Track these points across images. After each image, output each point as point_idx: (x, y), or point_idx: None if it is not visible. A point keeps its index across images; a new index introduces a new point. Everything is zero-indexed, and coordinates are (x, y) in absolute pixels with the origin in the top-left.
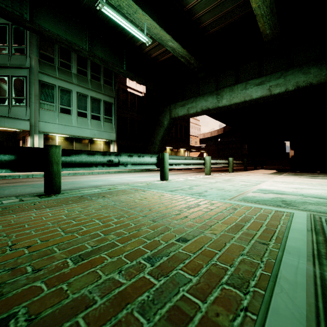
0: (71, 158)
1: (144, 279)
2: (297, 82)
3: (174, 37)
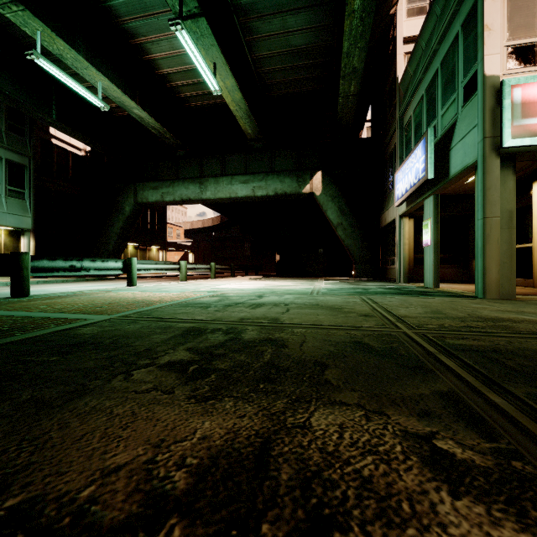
0: (33, 263)
1: (136, 303)
2: (275, 188)
3: (143, 102)
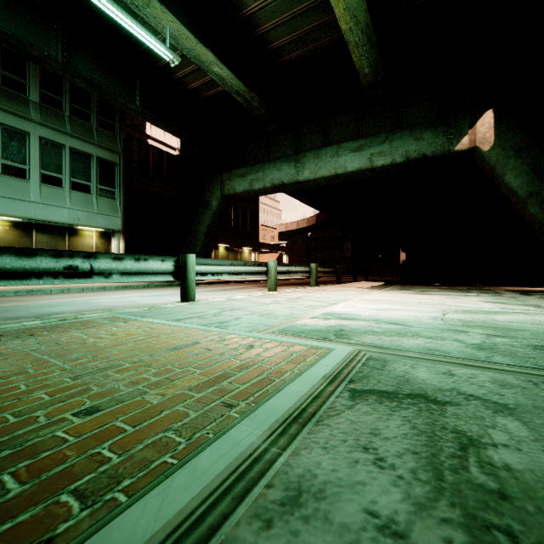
0: None
1: None
2: (406, 150)
3: (224, 59)
